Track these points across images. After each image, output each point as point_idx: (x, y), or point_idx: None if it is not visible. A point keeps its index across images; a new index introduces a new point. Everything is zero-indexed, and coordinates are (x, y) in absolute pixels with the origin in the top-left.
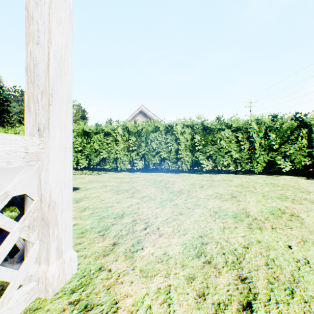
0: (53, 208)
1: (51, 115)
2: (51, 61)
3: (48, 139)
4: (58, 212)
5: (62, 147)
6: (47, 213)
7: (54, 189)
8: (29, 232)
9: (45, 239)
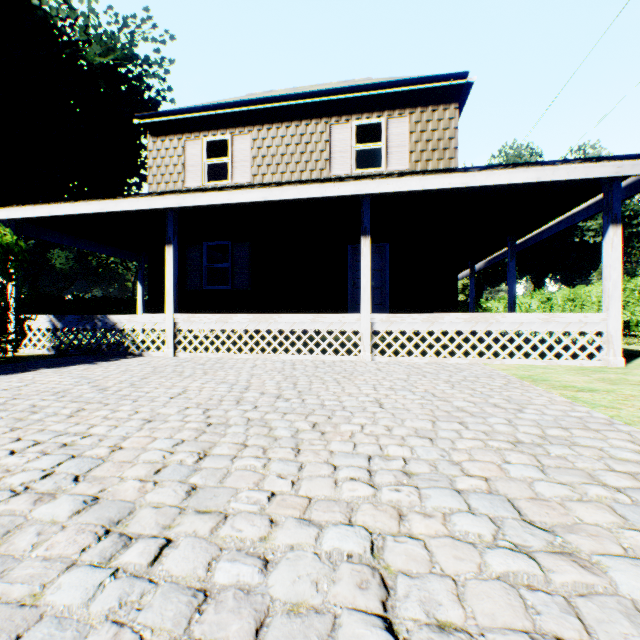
0: (610, 337)
1: (609, 305)
2: (609, 286)
3: (608, 313)
4: (612, 339)
5: (615, 316)
6: (608, 339)
7: (611, 331)
8: (602, 344)
9: (607, 347)
